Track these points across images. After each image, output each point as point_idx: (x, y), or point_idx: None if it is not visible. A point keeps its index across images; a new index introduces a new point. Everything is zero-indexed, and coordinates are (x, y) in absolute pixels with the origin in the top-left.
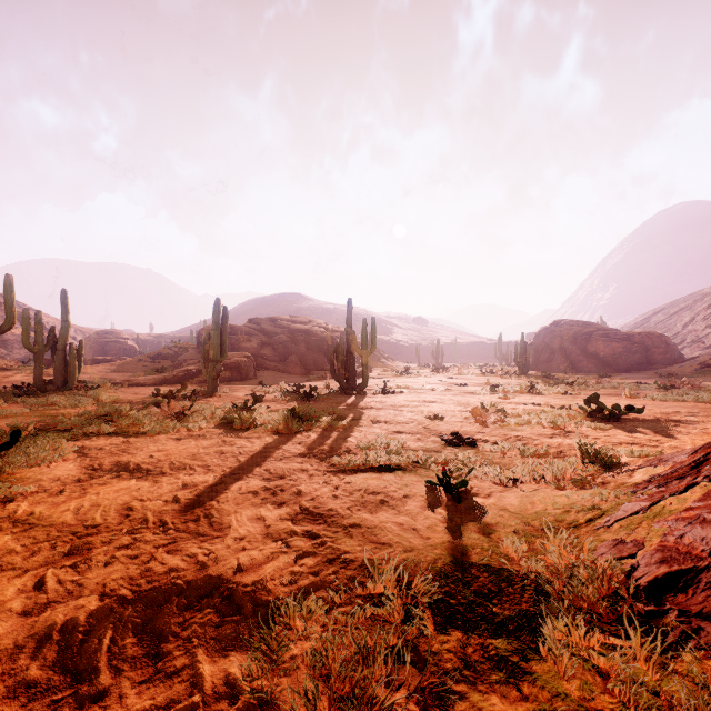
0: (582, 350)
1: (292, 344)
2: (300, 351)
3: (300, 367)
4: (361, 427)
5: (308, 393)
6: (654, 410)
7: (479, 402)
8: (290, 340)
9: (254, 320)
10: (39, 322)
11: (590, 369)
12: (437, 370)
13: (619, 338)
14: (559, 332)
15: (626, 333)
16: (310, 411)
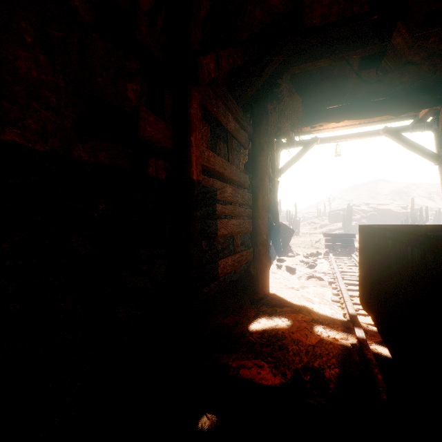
0: None
1: (379, 217)
2: (384, 220)
3: None
4: None
5: None
6: None
7: None
8: (378, 215)
9: (356, 204)
10: (289, 213)
11: None
12: None
13: None
14: None
15: None
16: None
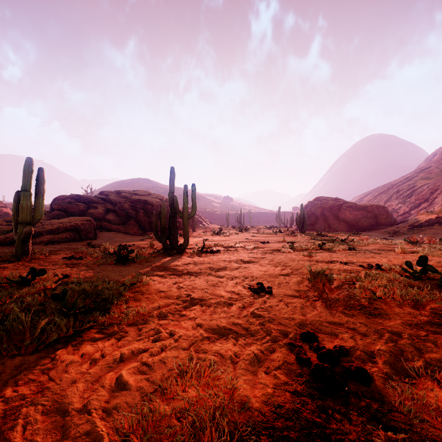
0: (336, 216)
1: (132, 211)
2: (138, 216)
3: (138, 228)
4: (165, 317)
5: (125, 256)
6: None
7: (291, 261)
8: (131, 207)
9: (104, 192)
10: None
11: (341, 229)
12: (242, 230)
13: (358, 208)
14: (320, 205)
15: (362, 205)
16: (99, 290)
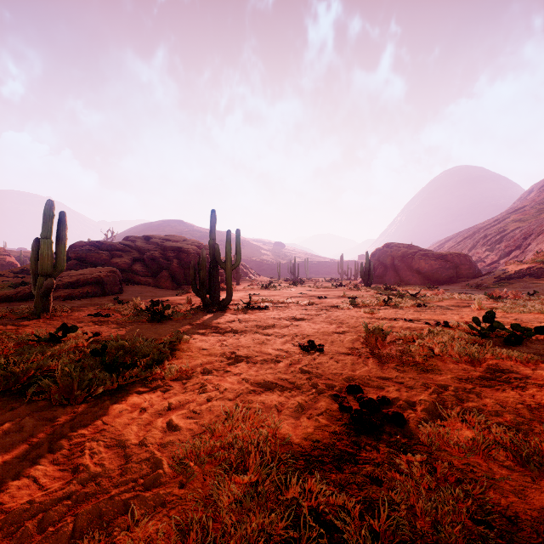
0: (408, 267)
1: (164, 260)
2: (171, 266)
3: (171, 281)
4: (209, 373)
5: (160, 312)
6: (526, 324)
7: (349, 318)
8: (162, 256)
9: (130, 238)
10: None
11: (415, 282)
12: (296, 283)
13: (436, 257)
14: (390, 252)
15: (440, 253)
16: (138, 346)
